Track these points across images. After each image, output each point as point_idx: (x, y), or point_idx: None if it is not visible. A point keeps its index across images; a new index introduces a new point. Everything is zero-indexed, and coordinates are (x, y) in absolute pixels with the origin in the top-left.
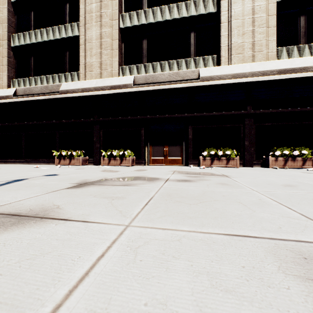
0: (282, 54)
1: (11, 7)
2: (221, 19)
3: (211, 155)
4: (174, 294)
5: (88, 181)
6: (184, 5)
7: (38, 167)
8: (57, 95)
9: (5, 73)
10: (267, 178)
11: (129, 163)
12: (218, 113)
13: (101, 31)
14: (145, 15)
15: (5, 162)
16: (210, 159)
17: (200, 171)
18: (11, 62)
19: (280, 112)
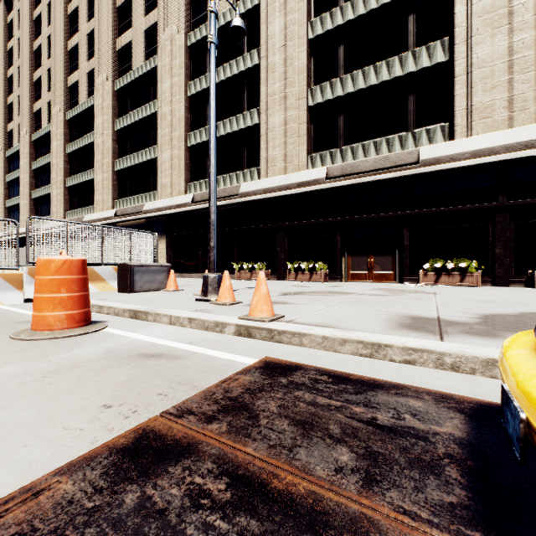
0: None
1: (187, 103)
2: (455, 71)
3: (436, 268)
4: (344, 314)
5: (289, 292)
6: (397, 60)
7: None
8: (237, 199)
9: (182, 178)
10: (483, 296)
11: (321, 278)
12: (450, 209)
13: (286, 115)
14: (342, 84)
15: (183, 275)
16: (434, 274)
17: (411, 289)
18: (187, 165)
19: None
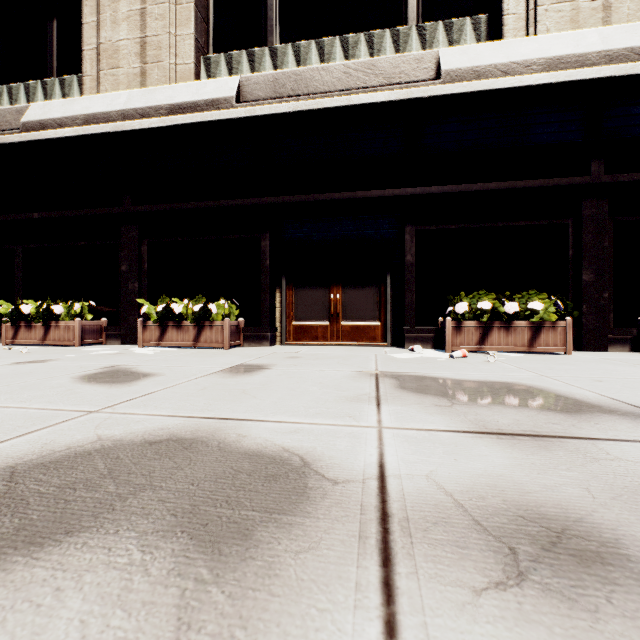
0: None
1: None
2: None
3: (480, 313)
4: None
5: None
6: None
7: None
8: (11, 136)
9: None
10: None
11: (223, 338)
12: (499, 185)
13: None
14: None
15: None
16: (478, 327)
17: (478, 375)
18: None
19: None
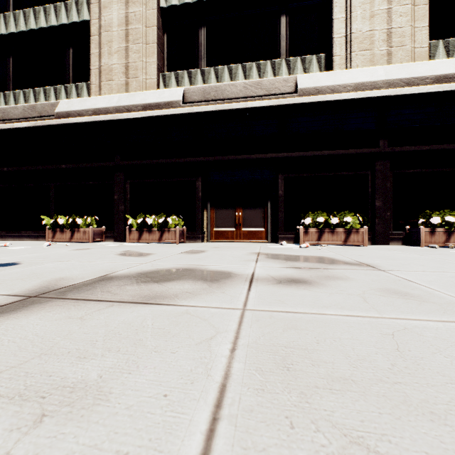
0: (437, 52)
1: None
2: None
3: (318, 224)
4: None
5: (58, 286)
6: None
7: (8, 245)
8: (51, 120)
9: None
10: None
11: (176, 237)
12: (330, 152)
13: (128, 11)
14: None
15: None
16: (317, 231)
17: (307, 253)
18: None
19: (436, 151)
